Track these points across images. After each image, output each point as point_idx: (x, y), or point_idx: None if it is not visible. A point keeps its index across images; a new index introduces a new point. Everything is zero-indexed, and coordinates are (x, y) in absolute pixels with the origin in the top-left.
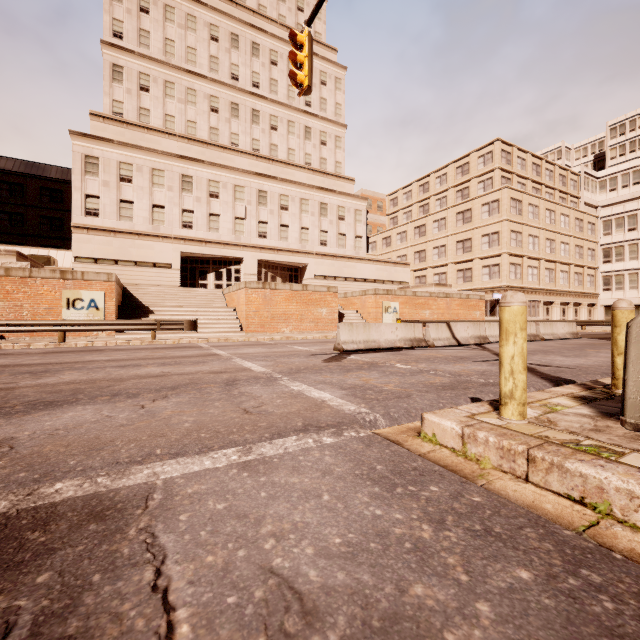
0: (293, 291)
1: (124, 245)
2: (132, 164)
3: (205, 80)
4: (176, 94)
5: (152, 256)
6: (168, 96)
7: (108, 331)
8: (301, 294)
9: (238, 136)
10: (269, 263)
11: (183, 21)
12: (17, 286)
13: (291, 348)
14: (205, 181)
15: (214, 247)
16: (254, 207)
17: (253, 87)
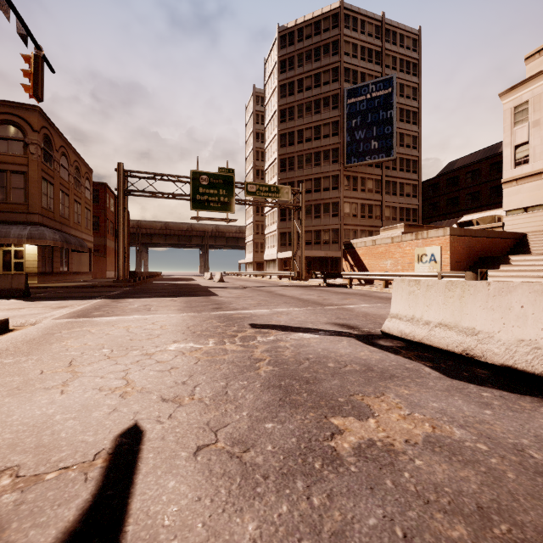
0: None
1: None
2: None
3: None
4: None
5: None
6: None
7: None
8: None
9: None
10: None
11: None
12: (396, 249)
13: None
14: None
15: None
16: None
17: None
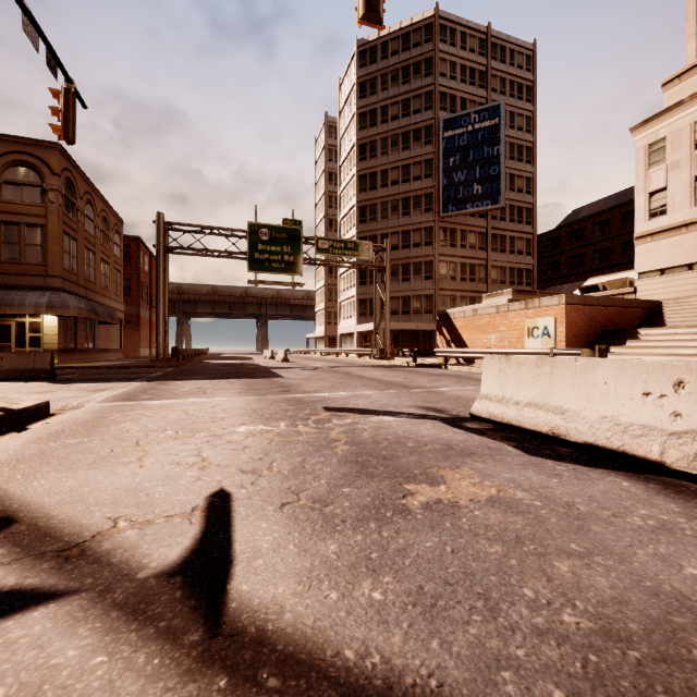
0: None
1: None
2: None
3: None
4: None
5: None
6: None
7: None
8: None
9: None
10: None
11: None
12: (502, 320)
13: None
14: None
15: None
16: None
17: None
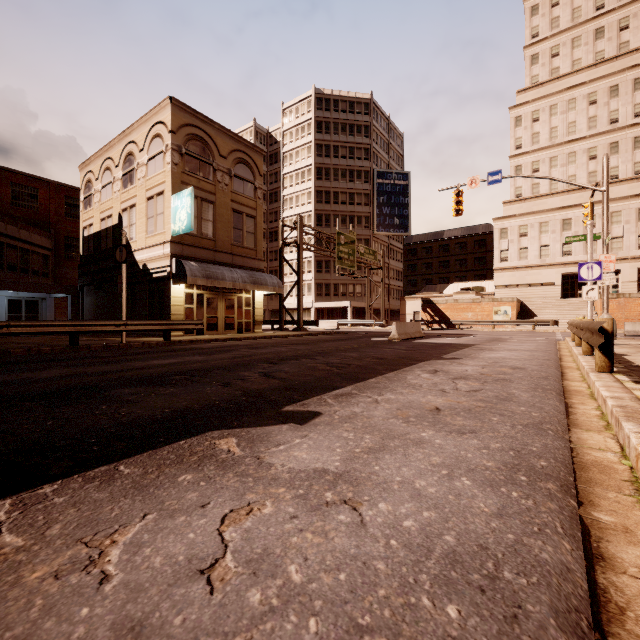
0: None
1: (522, 275)
2: (527, 224)
3: (583, 140)
4: (558, 163)
5: (540, 279)
6: (552, 167)
7: (512, 325)
8: None
9: (617, 168)
10: None
11: (564, 108)
12: (476, 306)
13: None
14: (582, 218)
15: None
16: (632, 224)
17: (635, 118)
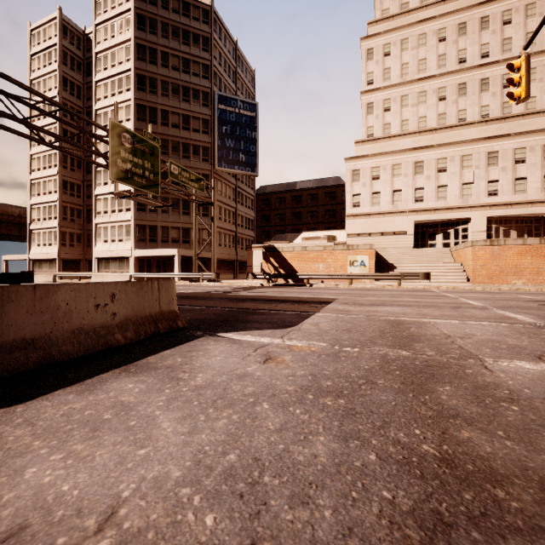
0: (526, 245)
1: (374, 222)
2: (379, 166)
3: (433, 79)
4: (409, 102)
5: (392, 227)
6: (403, 106)
7: (370, 279)
8: (537, 248)
9: (465, 111)
10: (500, 218)
11: (415, 43)
12: (328, 255)
13: (514, 296)
14: (433, 161)
15: (442, 213)
16: (482, 170)
17: (481, 59)
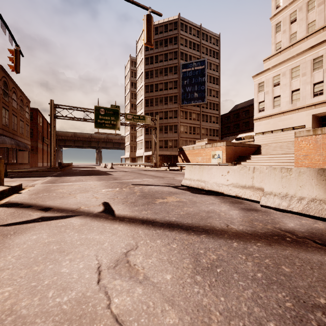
0: None
1: (275, 121)
2: (279, 74)
3: None
4: (316, 3)
5: (291, 123)
6: (309, 10)
7: None
8: None
9: None
10: None
11: None
12: (203, 151)
13: None
14: None
15: None
16: None
17: None
